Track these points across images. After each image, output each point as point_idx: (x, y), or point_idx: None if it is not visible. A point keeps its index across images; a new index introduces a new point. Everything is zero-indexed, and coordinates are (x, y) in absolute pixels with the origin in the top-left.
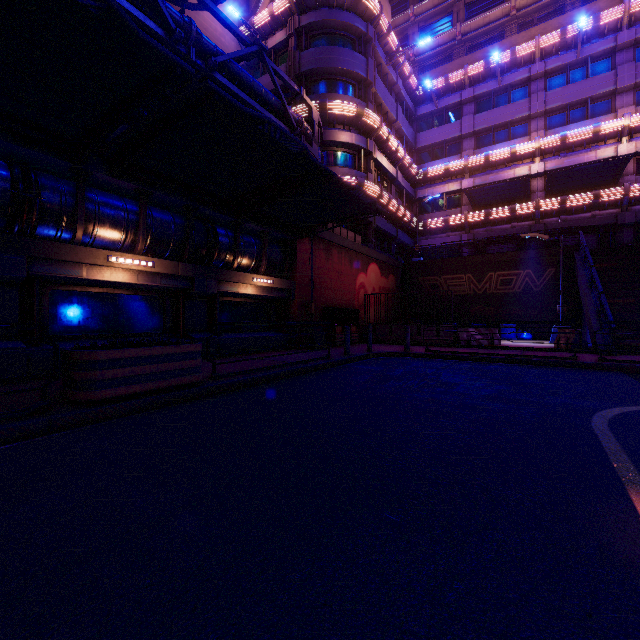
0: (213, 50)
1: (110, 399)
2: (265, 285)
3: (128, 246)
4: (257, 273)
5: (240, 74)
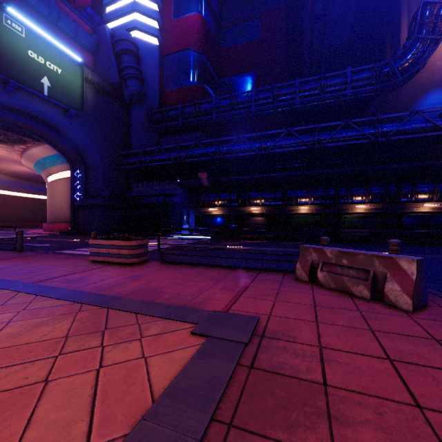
0: (389, 131)
1: (345, 239)
2: (433, 207)
3: (363, 201)
4: (431, 201)
5: (404, 130)
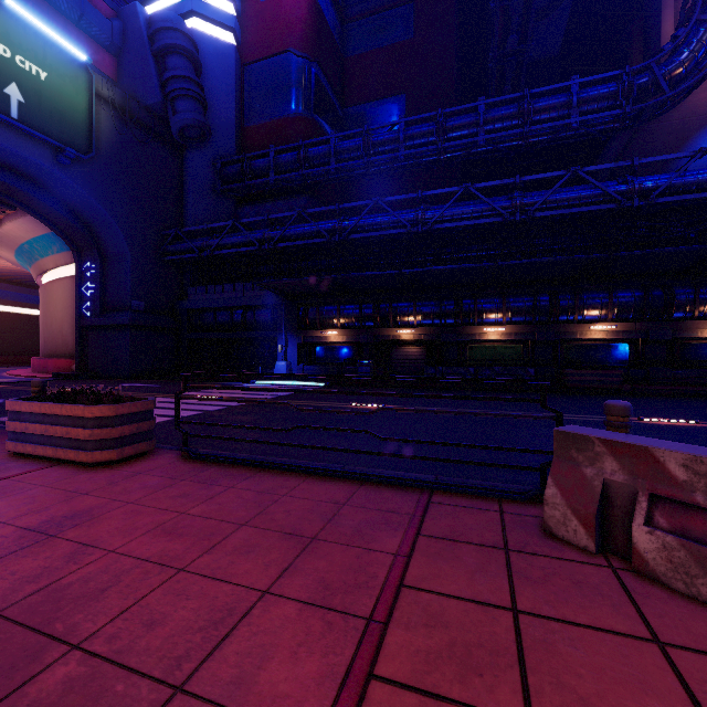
0: (653, 187)
1: (574, 388)
2: None
3: (603, 317)
4: None
5: (682, 184)
